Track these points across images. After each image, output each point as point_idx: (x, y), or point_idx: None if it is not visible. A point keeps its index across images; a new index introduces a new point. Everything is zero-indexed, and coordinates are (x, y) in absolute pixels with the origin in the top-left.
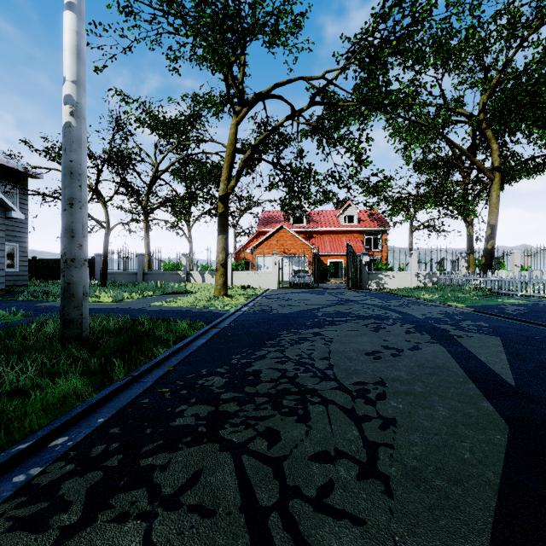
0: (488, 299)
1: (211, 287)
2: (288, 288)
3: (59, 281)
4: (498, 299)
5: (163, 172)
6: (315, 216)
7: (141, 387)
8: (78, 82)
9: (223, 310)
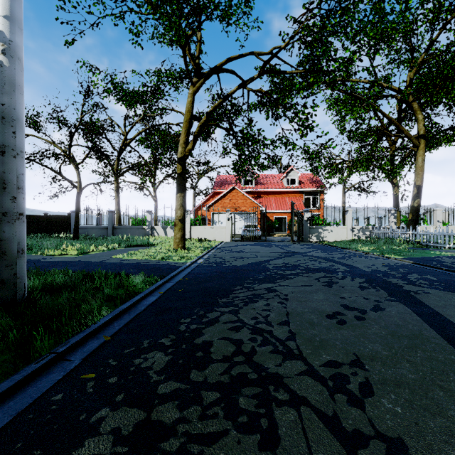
0: (421, 251)
1: (171, 240)
2: (240, 241)
3: (39, 234)
4: (431, 252)
5: (131, 140)
6: (262, 179)
7: (62, 370)
8: (11, 18)
9: (179, 262)
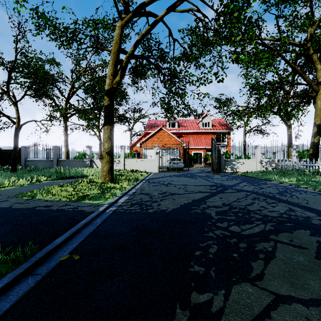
0: None
1: None
2: (166, 172)
3: None
4: None
5: (77, 89)
6: (183, 123)
7: None
8: None
9: (94, 203)
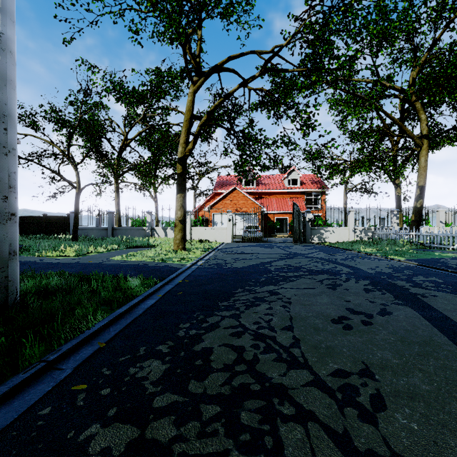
0: (424, 252)
1: (171, 241)
2: (241, 242)
3: (38, 235)
4: (435, 253)
5: (131, 141)
6: (263, 179)
7: (52, 381)
8: (2, 9)
9: (179, 264)
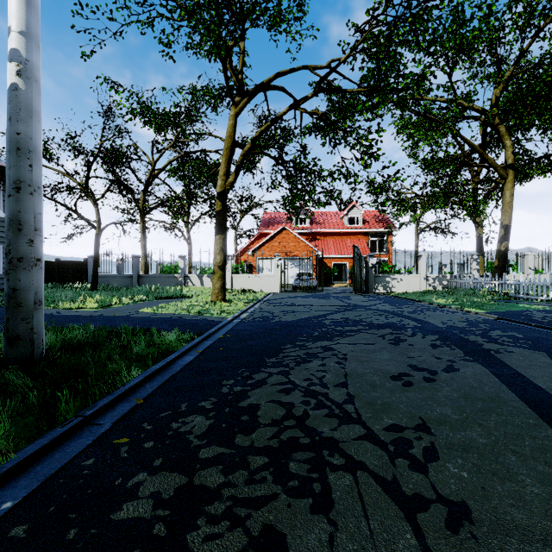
0: (507, 304)
1: (209, 290)
2: (291, 292)
3: (49, 284)
4: (519, 305)
5: (160, 171)
6: (318, 217)
7: (91, 435)
8: (27, 34)
9: (219, 317)
